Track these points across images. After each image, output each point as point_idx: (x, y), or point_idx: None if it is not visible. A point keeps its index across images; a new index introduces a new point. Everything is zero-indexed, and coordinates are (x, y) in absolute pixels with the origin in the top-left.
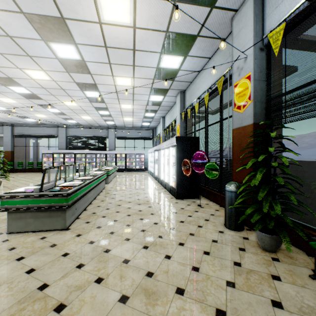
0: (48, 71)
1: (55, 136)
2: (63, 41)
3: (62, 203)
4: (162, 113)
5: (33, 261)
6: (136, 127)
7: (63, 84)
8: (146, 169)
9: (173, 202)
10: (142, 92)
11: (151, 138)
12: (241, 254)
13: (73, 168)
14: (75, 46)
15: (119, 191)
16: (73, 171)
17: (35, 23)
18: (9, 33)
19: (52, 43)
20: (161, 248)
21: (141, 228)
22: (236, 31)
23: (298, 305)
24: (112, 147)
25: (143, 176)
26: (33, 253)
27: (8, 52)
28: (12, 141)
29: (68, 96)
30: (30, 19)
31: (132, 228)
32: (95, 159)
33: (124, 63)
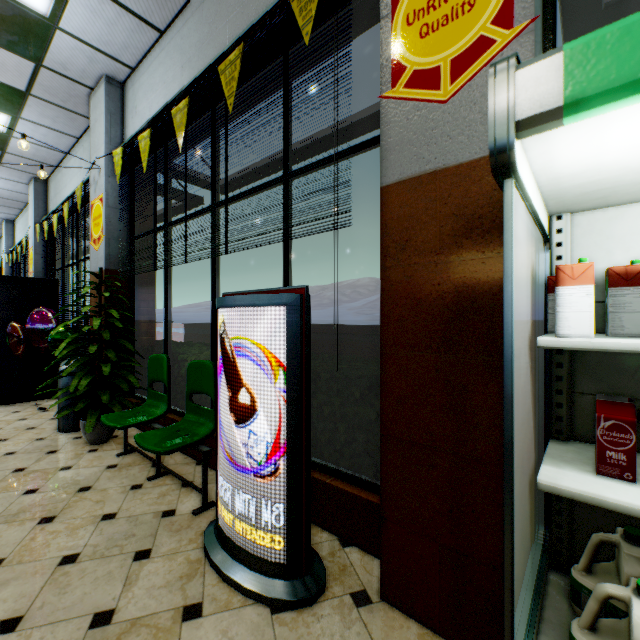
0: None
1: None
2: None
3: None
4: (2, 211)
5: None
6: None
7: None
8: None
9: None
10: None
11: None
12: (42, 458)
13: None
14: None
15: None
16: None
17: None
18: None
19: None
20: None
21: None
22: (93, 120)
23: (62, 484)
24: None
25: None
26: None
27: None
28: None
29: None
30: None
31: None
32: None
33: None
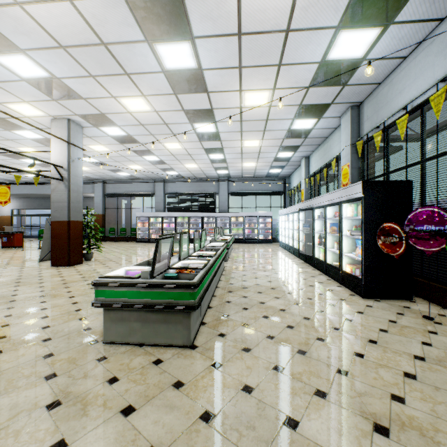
0: (149, 96)
1: (150, 194)
2: (175, 37)
3: (185, 301)
4: (306, 150)
5: (150, 423)
6: (259, 176)
7: (167, 116)
8: (273, 240)
9: (360, 304)
10: (283, 115)
11: (282, 192)
12: None
13: (188, 237)
14: (191, 43)
15: (248, 275)
16: (188, 242)
17: (138, 10)
18: (103, 39)
19: (158, 45)
20: (427, 441)
21: (333, 364)
22: None
23: None
24: (224, 207)
25: (275, 251)
26: (147, 398)
27: (101, 73)
28: (103, 202)
29: (171, 134)
30: (131, 5)
31: (314, 361)
32: (201, 224)
33: (264, 62)
